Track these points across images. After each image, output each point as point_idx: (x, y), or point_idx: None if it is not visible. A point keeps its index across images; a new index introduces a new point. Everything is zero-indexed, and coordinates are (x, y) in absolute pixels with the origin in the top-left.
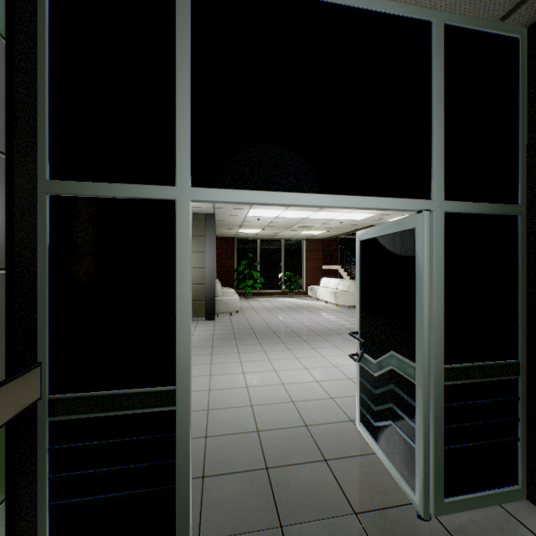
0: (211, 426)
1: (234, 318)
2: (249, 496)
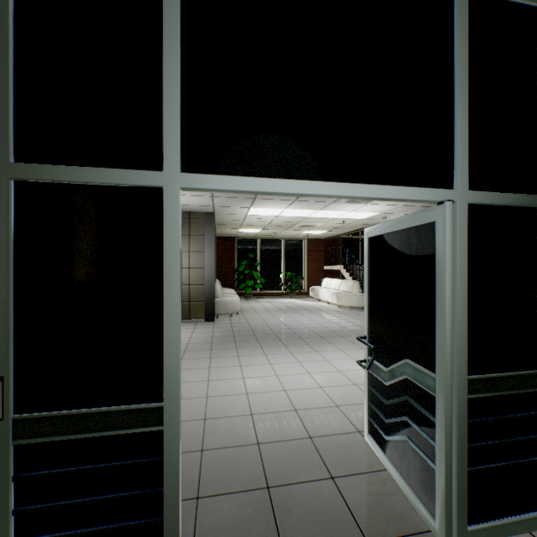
0: (208, 438)
1: (234, 320)
2: (248, 521)
